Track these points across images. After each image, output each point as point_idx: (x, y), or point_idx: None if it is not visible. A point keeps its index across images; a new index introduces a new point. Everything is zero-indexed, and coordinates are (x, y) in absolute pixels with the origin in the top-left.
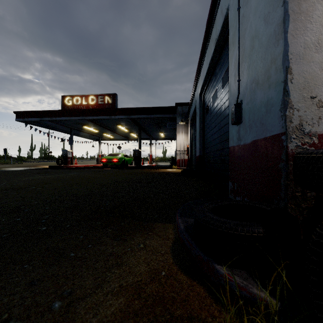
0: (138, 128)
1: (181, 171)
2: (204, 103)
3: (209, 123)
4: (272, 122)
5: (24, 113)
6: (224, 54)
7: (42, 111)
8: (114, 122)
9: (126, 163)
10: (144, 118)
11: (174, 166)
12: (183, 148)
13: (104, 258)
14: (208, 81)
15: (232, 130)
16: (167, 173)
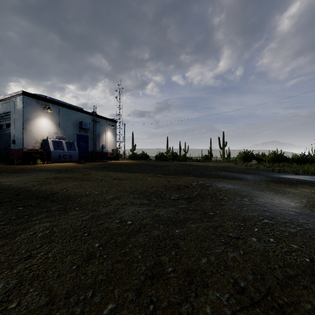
0: None
1: None
2: None
3: None
4: (21, 146)
5: None
6: (7, 118)
7: None
8: None
9: None
10: None
11: None
12: None
13: None
14: None
15: (12, 145)
16: None
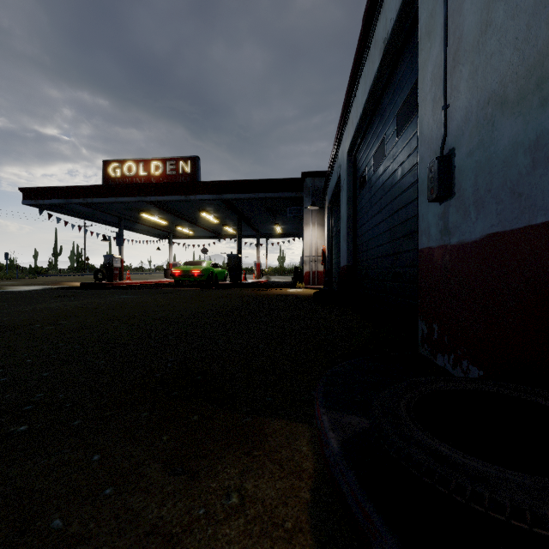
0: (236, 218)
1: (314, 293)
2: (356, 170)
3: (367, 206)
4: None
5: (38, 191)
6: (402, 69)
7: (68, 188)
8: (195, 206)
9: (215, 279)
10: (246, 200)
11: (299, 284)
12: (316, 251)
13: (133, 543)
14: (365, 127)
15: (427, 214)
16: (287, 297)
